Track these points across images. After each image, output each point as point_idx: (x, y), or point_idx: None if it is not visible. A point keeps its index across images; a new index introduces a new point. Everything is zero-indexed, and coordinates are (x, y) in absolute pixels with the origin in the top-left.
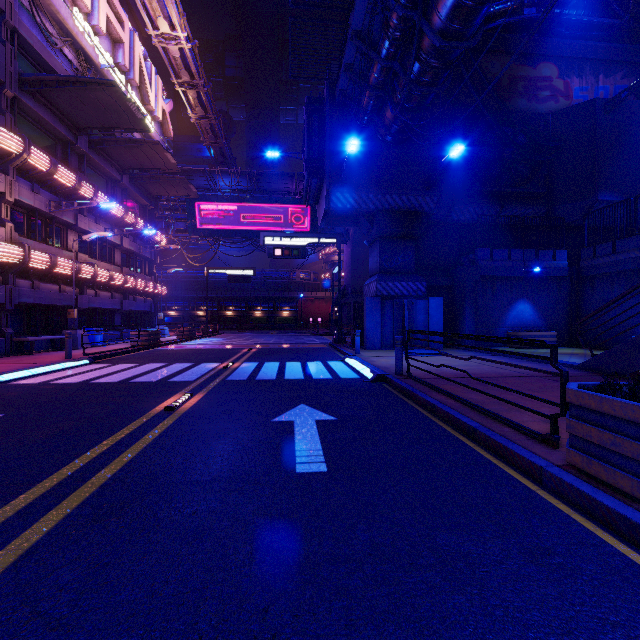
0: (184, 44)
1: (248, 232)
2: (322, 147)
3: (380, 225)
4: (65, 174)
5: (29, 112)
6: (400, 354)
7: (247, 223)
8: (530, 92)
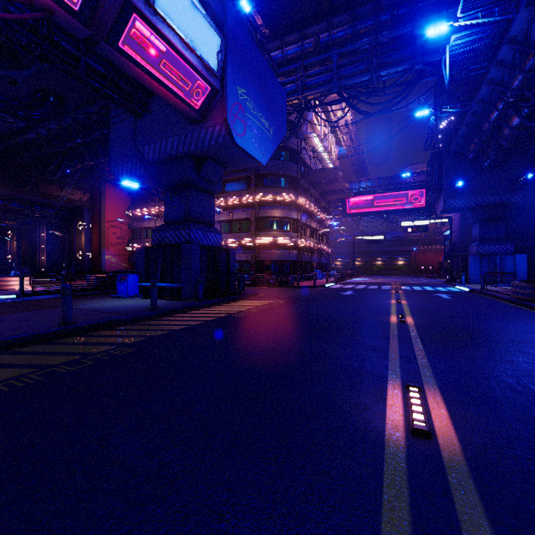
0: (348, 118)
1: (379, 211)
2: (440, 177)
3: (479, 214)
4: (312, 206)
5: (301, 184)
6: (482, 281)
7: (379, 206)
8: None
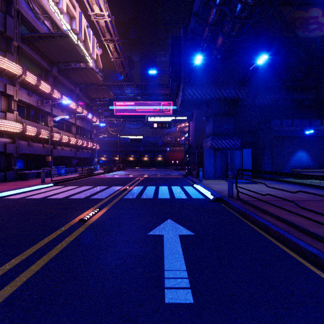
0: (107, 18)
1: (140, 116)
2: (180, 64)
3: (213, 107)
4: (45, 86)
5: (27, 54)
6: (231, 184)
7: (139, 111)
8: (304, 26)
